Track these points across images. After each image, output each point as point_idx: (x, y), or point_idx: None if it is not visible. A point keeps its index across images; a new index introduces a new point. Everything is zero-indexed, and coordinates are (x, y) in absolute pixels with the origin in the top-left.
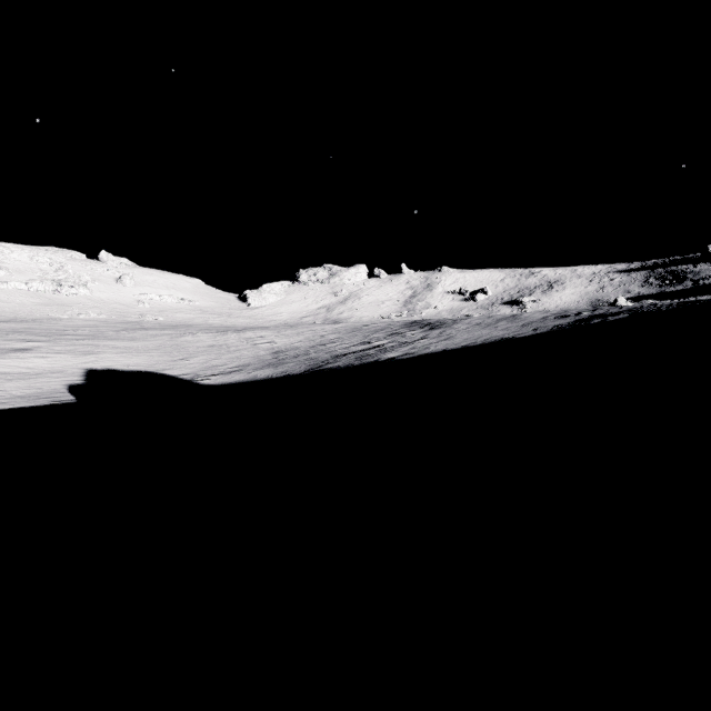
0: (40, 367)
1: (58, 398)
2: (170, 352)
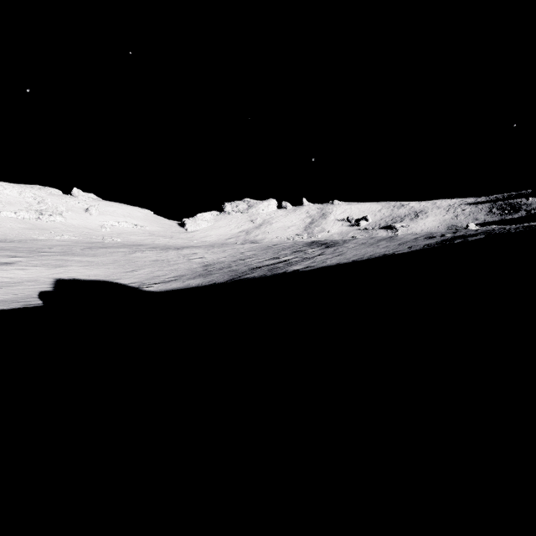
0: (19, 277)
1: (28, 302)
2: (123, 265)
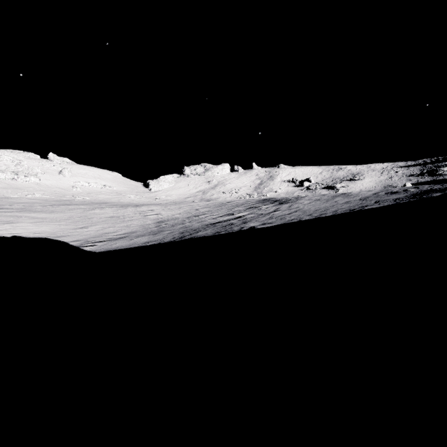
0: None
1: None
2: (76, 222)
